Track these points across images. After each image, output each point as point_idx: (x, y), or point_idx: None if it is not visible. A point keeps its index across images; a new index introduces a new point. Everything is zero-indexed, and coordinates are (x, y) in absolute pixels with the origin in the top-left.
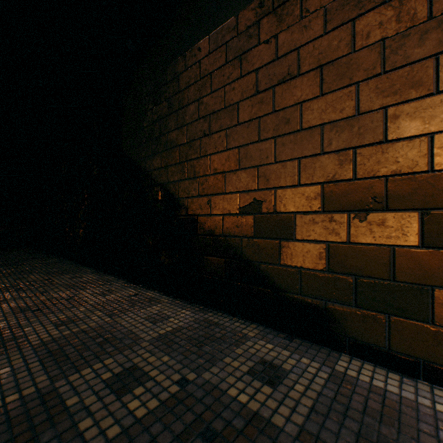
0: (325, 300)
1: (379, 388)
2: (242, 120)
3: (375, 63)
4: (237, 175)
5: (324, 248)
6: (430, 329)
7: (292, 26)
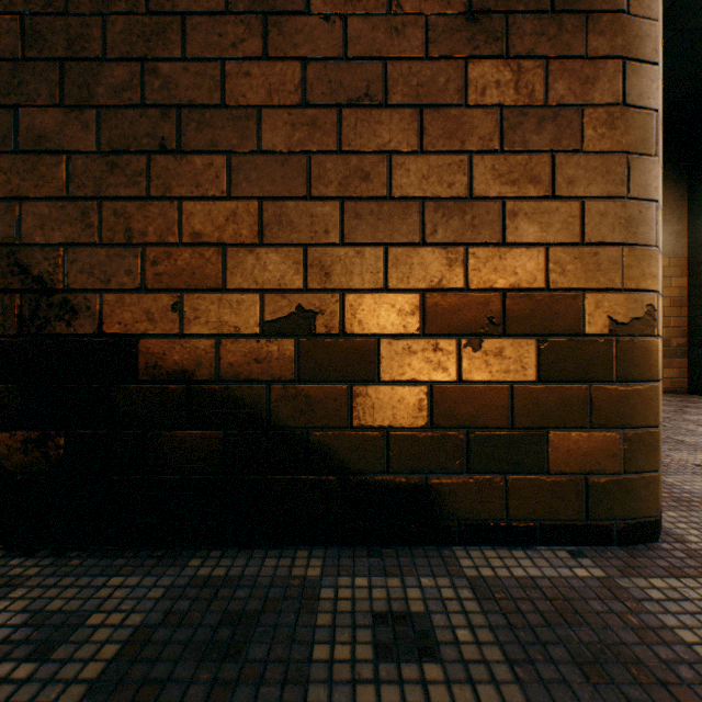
0: (428, 473)
1: (525, 578)
2: (270, 147)
3: (492, 134)
4: (257, 255)
5: (426, 393)
6: (547, 480)
7: (374, 16)
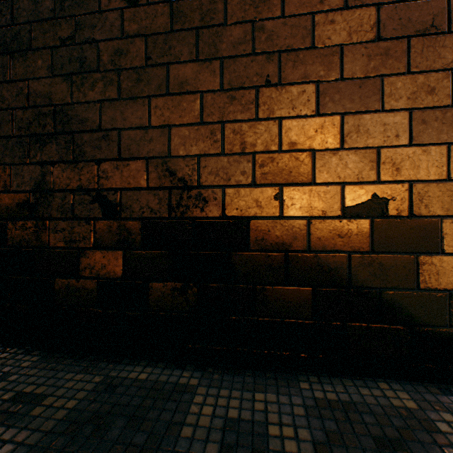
0: None
1: None
2: (350, 74)
3: None
4: (339, 157)
5: None
6: None
7: None
